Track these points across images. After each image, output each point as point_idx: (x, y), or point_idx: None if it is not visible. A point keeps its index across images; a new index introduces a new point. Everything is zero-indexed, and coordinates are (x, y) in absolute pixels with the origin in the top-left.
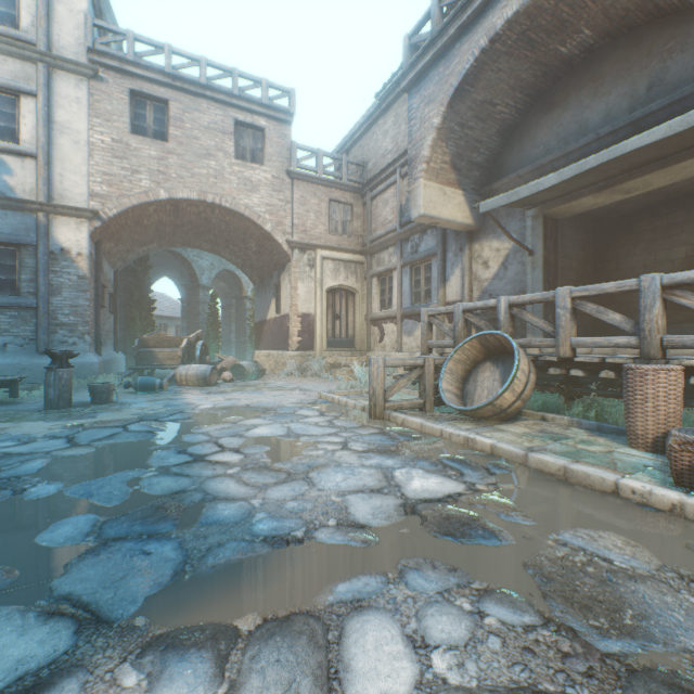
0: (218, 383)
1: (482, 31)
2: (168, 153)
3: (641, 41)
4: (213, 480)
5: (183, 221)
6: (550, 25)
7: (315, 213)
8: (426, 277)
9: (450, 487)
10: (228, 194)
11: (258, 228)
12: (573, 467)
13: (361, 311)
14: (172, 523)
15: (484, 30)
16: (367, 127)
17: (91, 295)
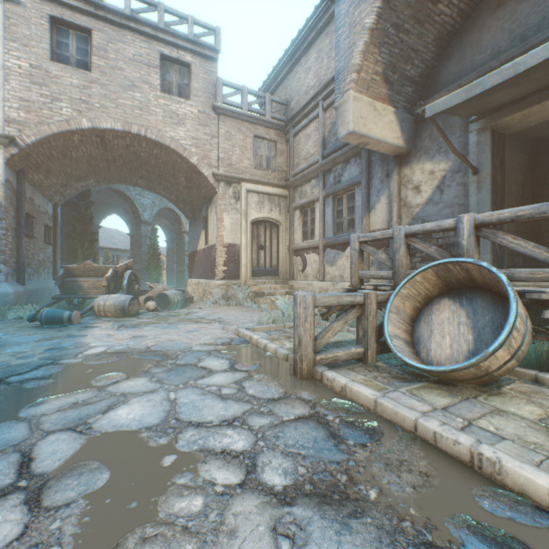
0: (140, 313)
1: None
2: (91, 82)
3: None
4: None
5: (114, 156)
6: None
7: (240, 147)
8: (349, 206)
9: None
10: (153, 126)
11: (185, 161)
12: None
13: (284, 242)
14: None
15: None
16: (289, 67)
17: (9, 224)
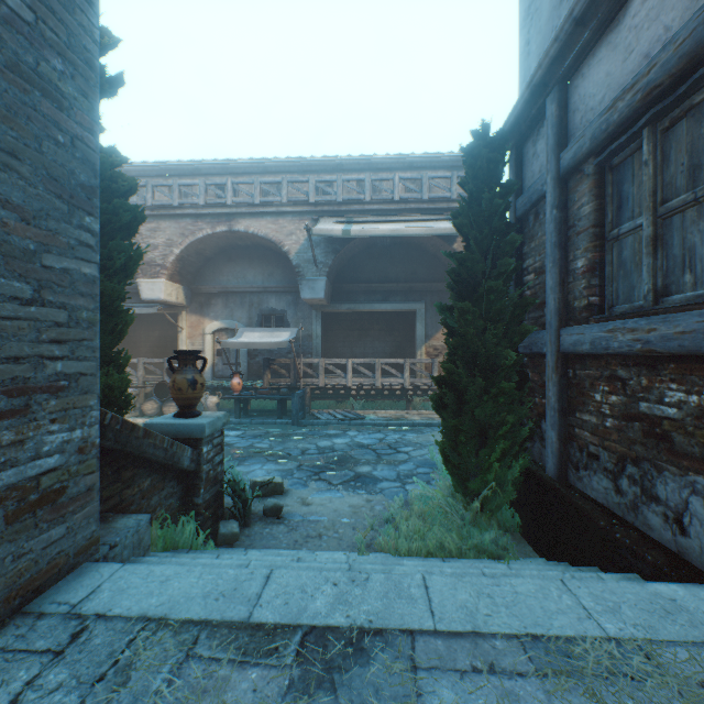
0: None
1: None
2: None
3: None
4: None
5: None
6: None
7: None
8: None
9: None
10: None
11: None
12: None
13: None
14: None
15: None
16: None
17: None
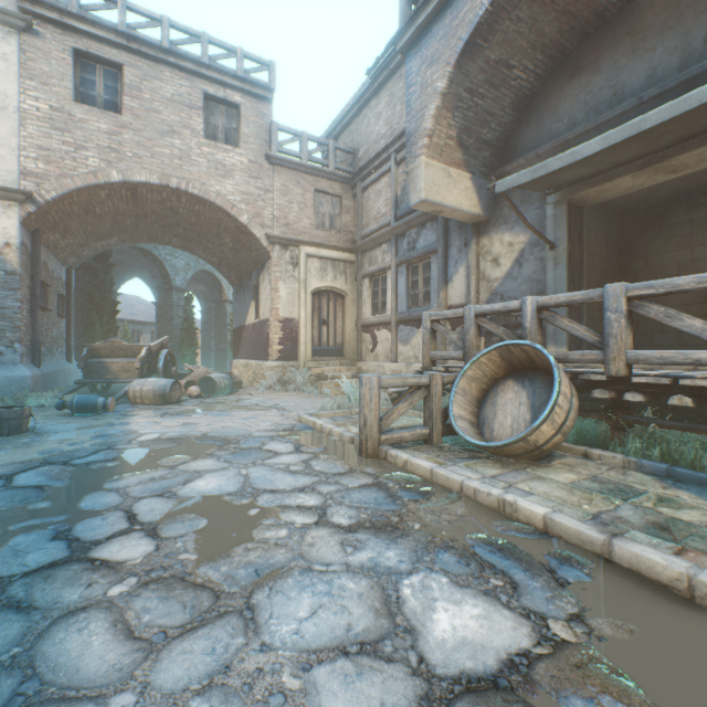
0: (182, 400)
1: None
2: (122, 127)
3: None
4: (66, 624)
5: (146, 211)
6: None
7: (298, 204)
8: (425, 277)
9: (505, 632)
10: (196, 179)
11: (233, 219)
12: None
13: (351, 316)
14: None
15: None
16: (357, 110)
17: (24, 295)
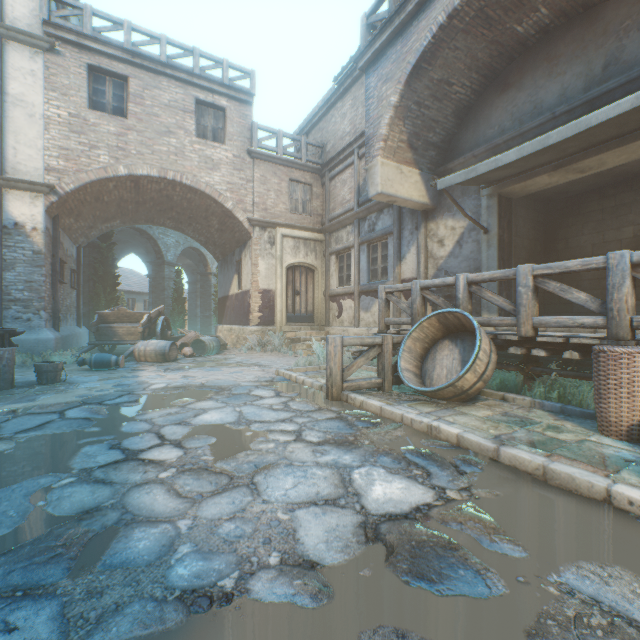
0: (178, 358)
1: (439, 7)
2: (128, 129)
3: (597, 21)
4: (138, 490)
5: (145, 198)
6: (508, 2)
7: (275, 192)
8: (383, 254)
9: (417, 495)
10: (189, 172)
11: (219, 205)
12: (554, 468)
13: (320, 288)
14: (65, 566)
15: (442, 6)
16: (325, 110)
17: (47, 270)
